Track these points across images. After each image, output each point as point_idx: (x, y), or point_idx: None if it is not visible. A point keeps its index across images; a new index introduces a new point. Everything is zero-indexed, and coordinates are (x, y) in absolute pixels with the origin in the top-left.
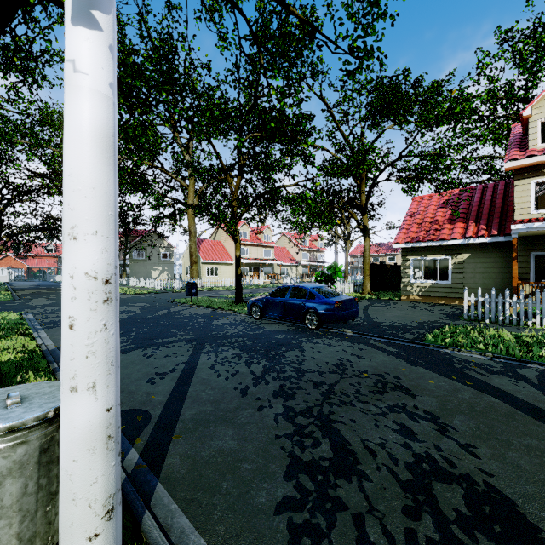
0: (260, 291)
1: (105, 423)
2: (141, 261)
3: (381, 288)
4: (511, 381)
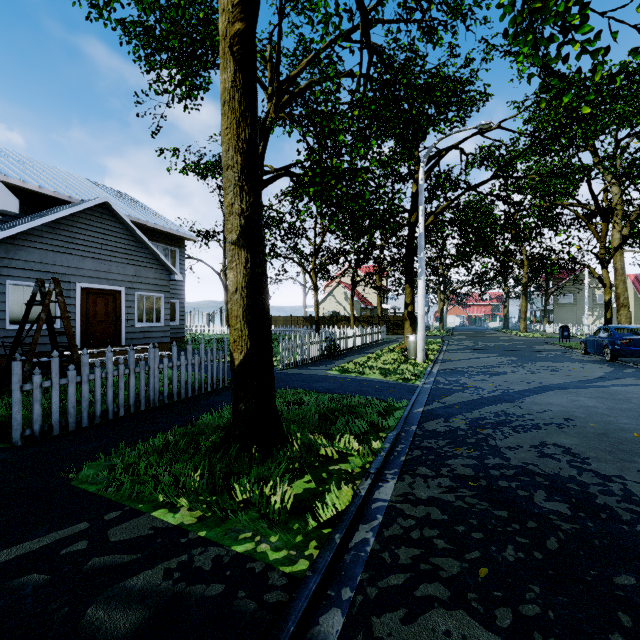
0: None
1: (422, 337)
2: (568, 306)
3: None
4: None
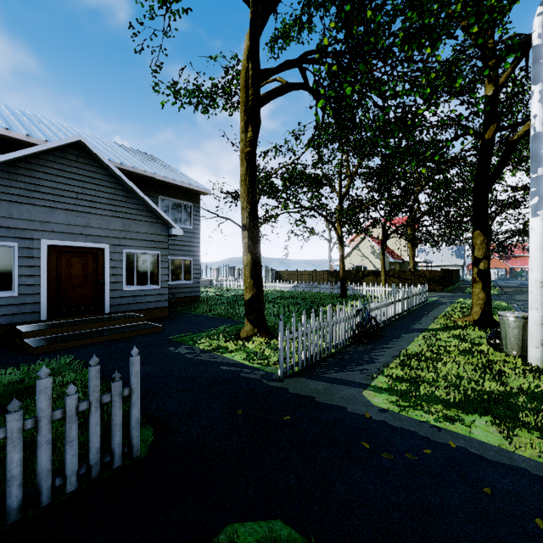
0: None
1: (540, 320)
2: None
3: None
4: None
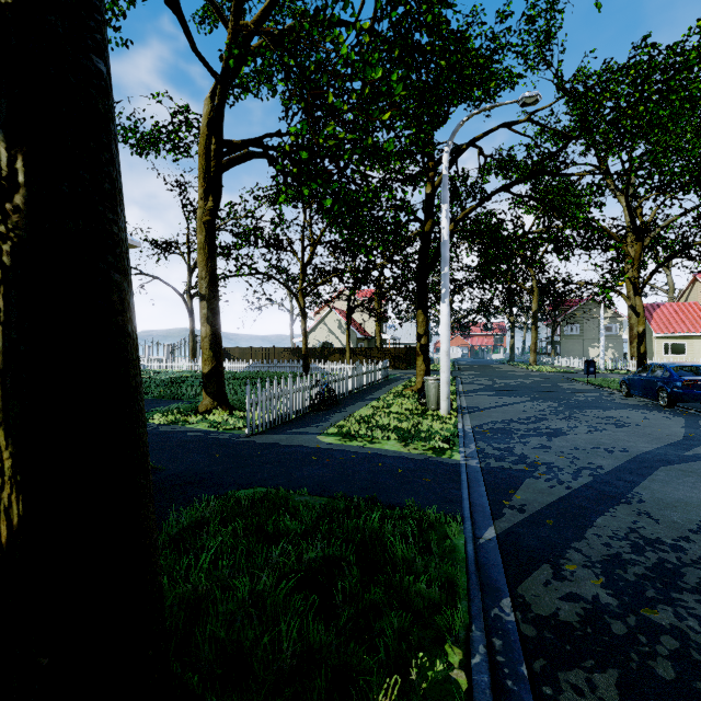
0: None
1: (446, 380)
2: (575, 337)
3: None
4: None
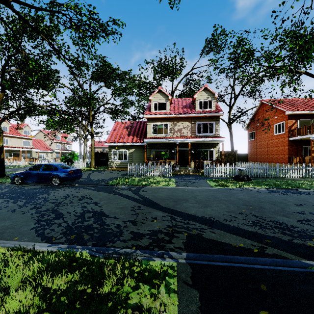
0: (20, 170)
1: None
2: None
3: (102, 165)
4: (127, 191)
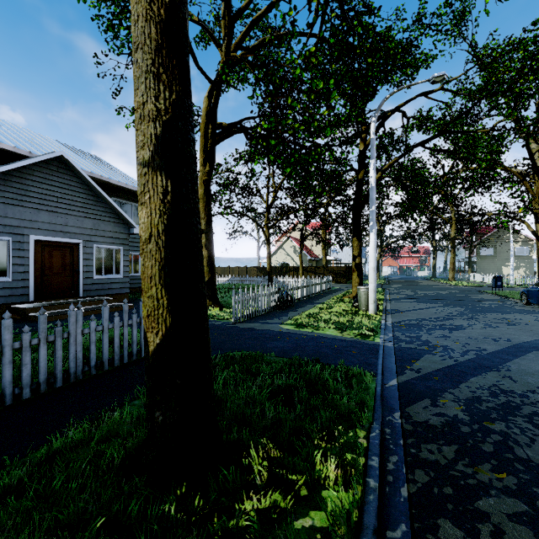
0: None
1: (373, 289)
2: (489, 258)
3: None
4: None
